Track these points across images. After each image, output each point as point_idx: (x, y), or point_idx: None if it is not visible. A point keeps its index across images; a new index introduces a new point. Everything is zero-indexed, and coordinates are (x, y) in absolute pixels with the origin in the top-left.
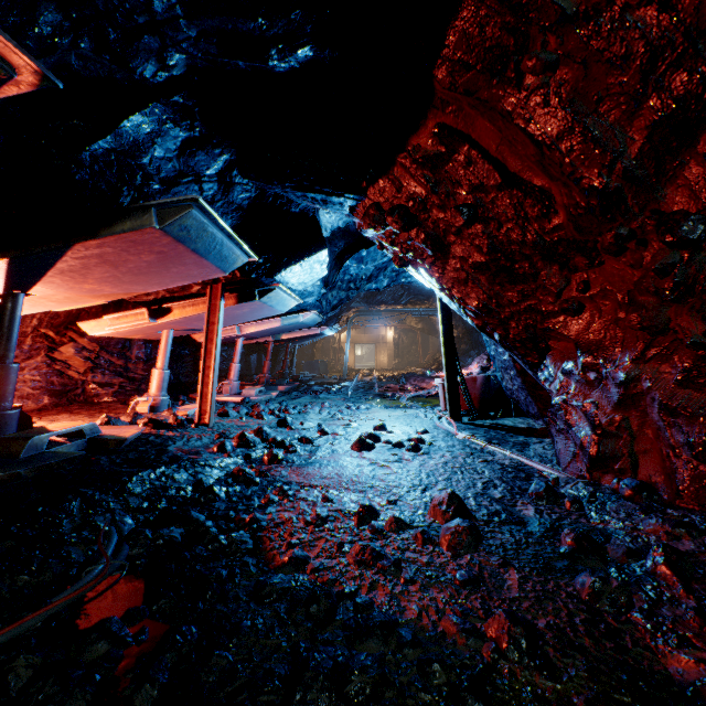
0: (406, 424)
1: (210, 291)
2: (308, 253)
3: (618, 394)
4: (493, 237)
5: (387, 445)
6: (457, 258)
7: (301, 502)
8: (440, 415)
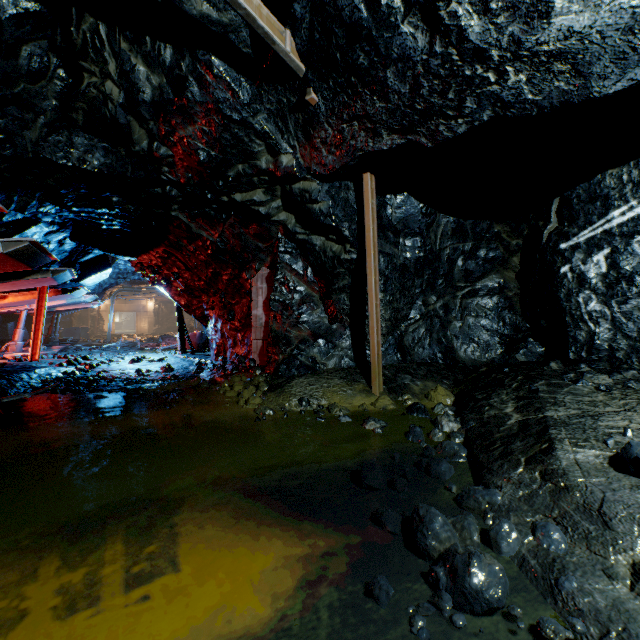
0: (157, 356)
1: (40, 289)
2: (101, 270)
3: (220, 333)
4: (187, 283)
5: (147, 361)
6: (176, 287)
7: (114, 372)
8: (176, 352)
